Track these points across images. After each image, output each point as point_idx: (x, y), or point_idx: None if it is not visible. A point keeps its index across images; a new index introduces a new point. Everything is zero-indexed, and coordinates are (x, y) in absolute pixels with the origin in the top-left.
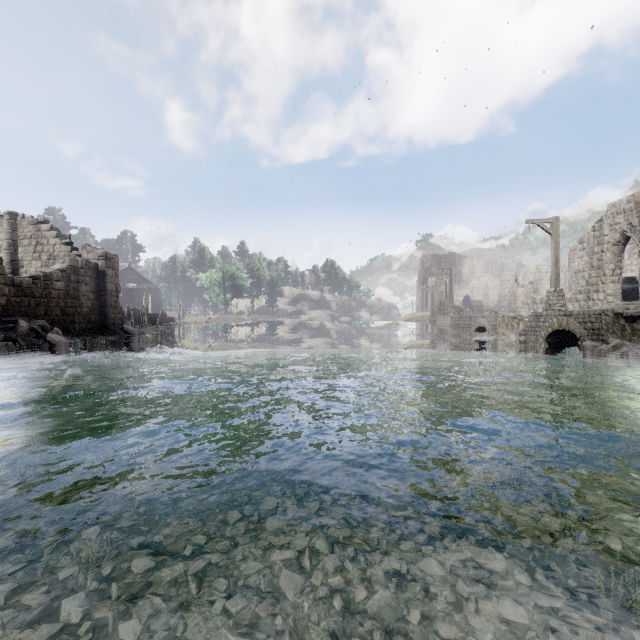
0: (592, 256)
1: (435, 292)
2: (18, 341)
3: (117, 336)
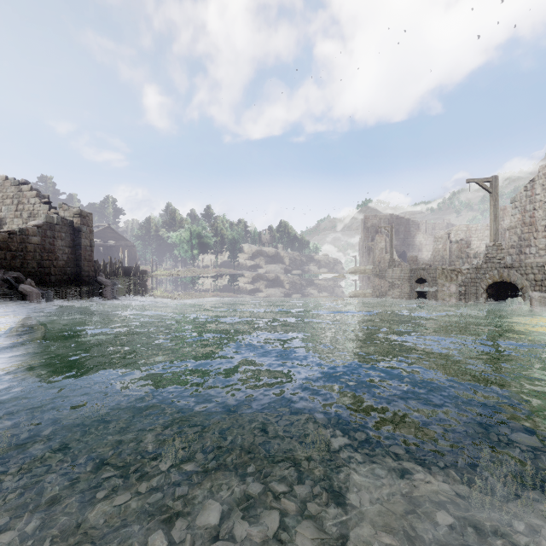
0: (524, 214)
1: (376, 248)
2: None
3: (91, 287)
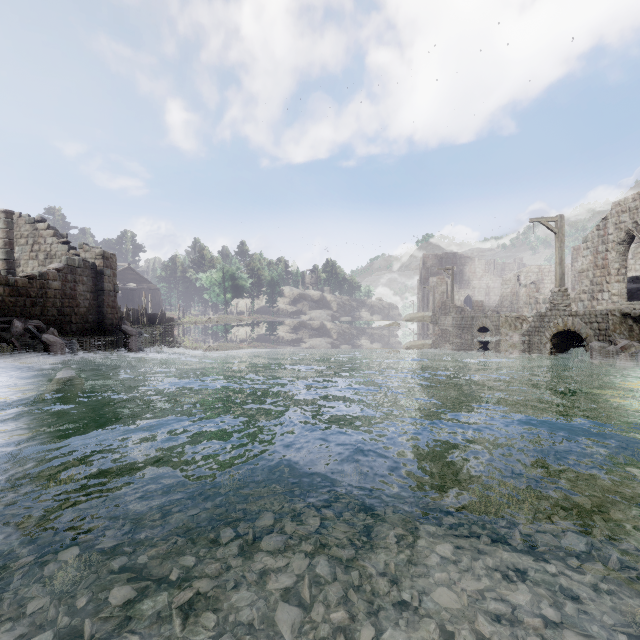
0: (596, 255)
1: (436, 292)
2: (12, 342)
3: (115, 336)
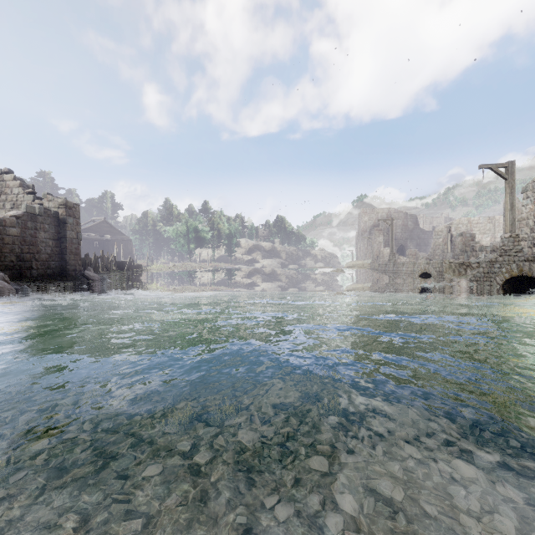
0: None
1: (374, 242)
2: None
3: (77, 281)
